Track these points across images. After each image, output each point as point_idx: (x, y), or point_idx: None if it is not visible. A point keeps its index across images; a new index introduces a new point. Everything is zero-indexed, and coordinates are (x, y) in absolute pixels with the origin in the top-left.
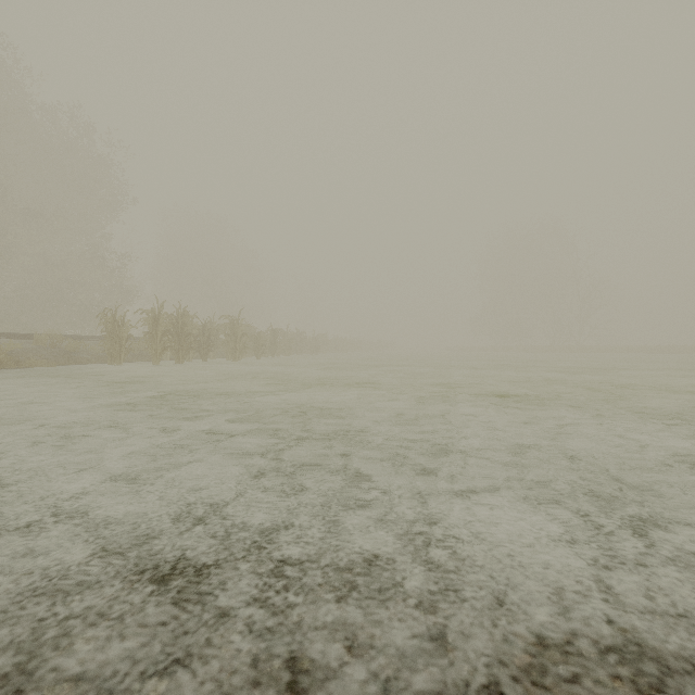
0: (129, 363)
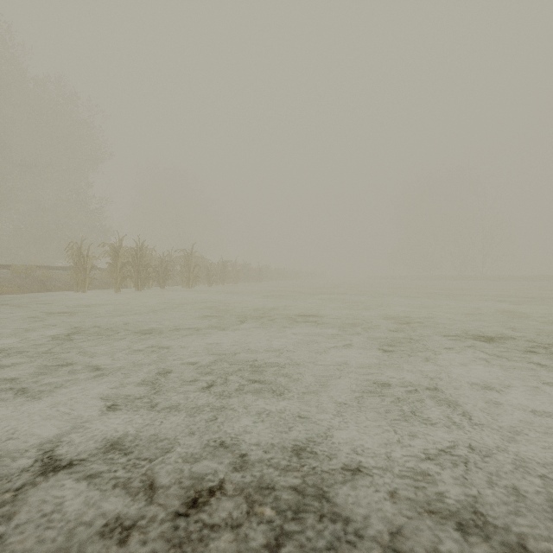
0: (97, 290)
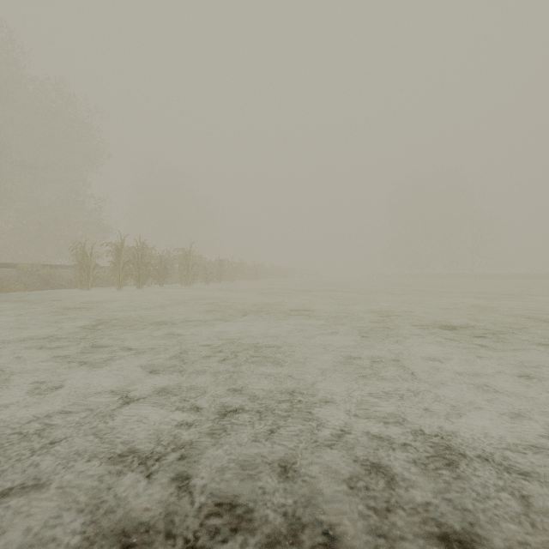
0: (98, 288)
